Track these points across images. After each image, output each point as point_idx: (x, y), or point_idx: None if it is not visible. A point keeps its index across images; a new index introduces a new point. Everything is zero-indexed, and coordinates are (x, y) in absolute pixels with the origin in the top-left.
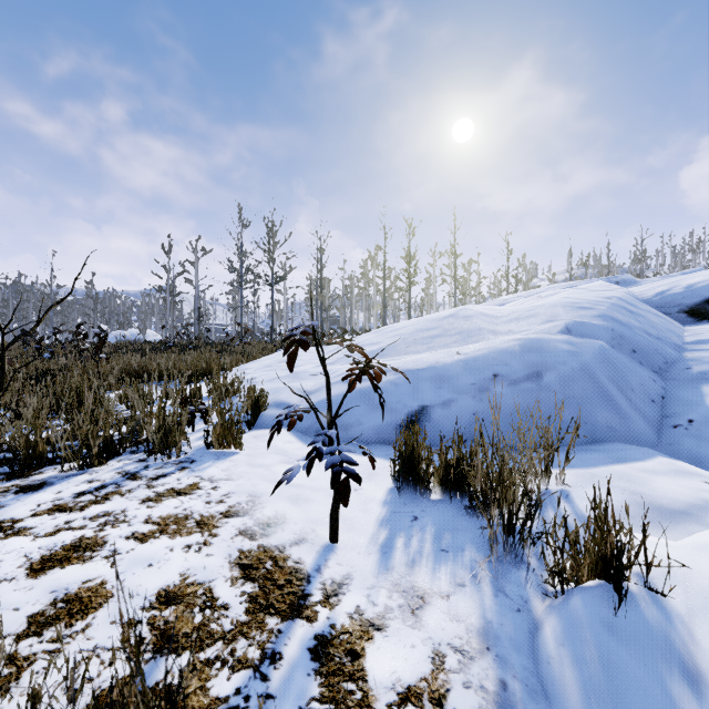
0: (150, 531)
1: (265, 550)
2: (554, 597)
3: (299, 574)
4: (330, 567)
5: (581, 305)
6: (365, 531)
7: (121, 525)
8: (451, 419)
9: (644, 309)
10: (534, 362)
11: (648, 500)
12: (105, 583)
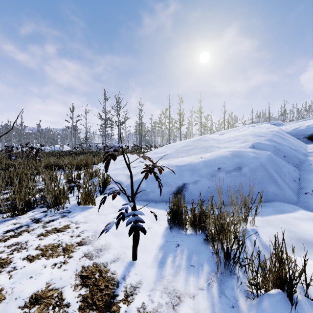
0: (36, 254)
1: (96, 265)
2: (252, 298)
3: (113, 281)
4: (130, 276)
5: (259, 134)
6: (151, 253)
7: (22, 251)
8: (197, 190)
9: (288, 136)
10: (237, 162)
11: (298, 235)
12: (3, 289)
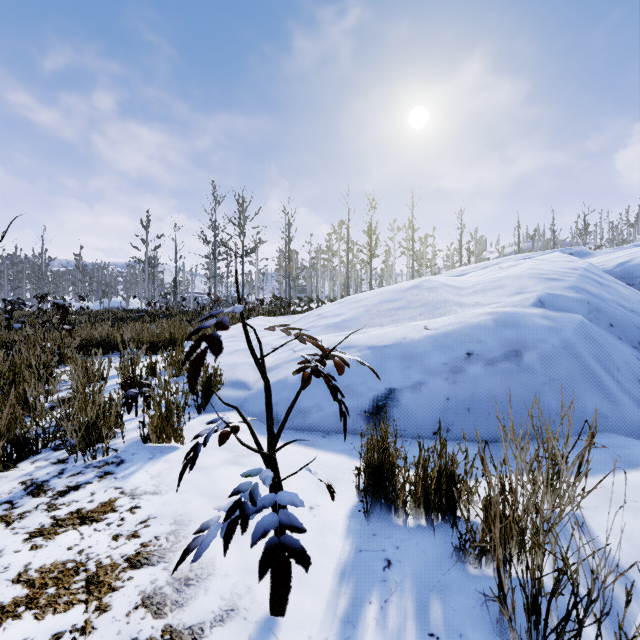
0: (13, 600)
1: (172, 637)
2: None
3: None
4: None
5: (548, 276)
6: (320, 588)
7: None
8: (422, 404)
9: (611, 280)
10: (511, 339)
11: None
12: None
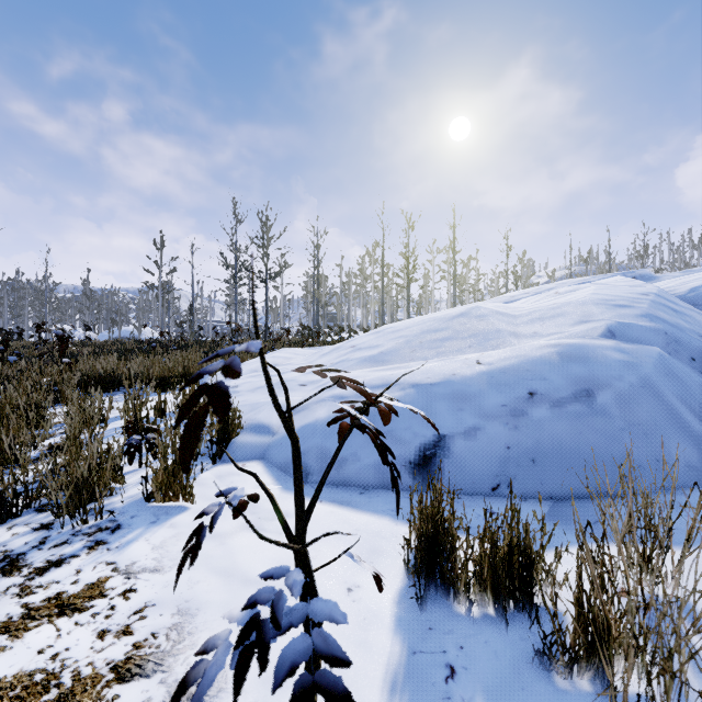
0: None
1: None
2: None
3: None
4: None
5: (616, 302)
6: None
7: None
8: (477, 454)
9: (686, 307)
10: (580, 376)
11: None
12: None
